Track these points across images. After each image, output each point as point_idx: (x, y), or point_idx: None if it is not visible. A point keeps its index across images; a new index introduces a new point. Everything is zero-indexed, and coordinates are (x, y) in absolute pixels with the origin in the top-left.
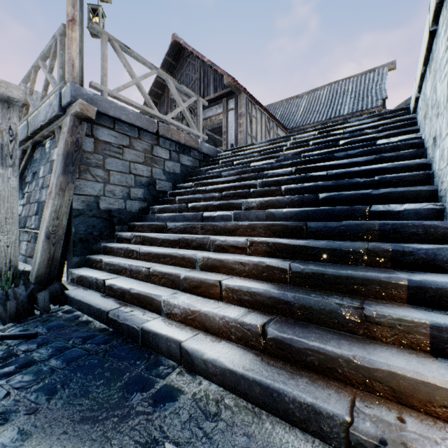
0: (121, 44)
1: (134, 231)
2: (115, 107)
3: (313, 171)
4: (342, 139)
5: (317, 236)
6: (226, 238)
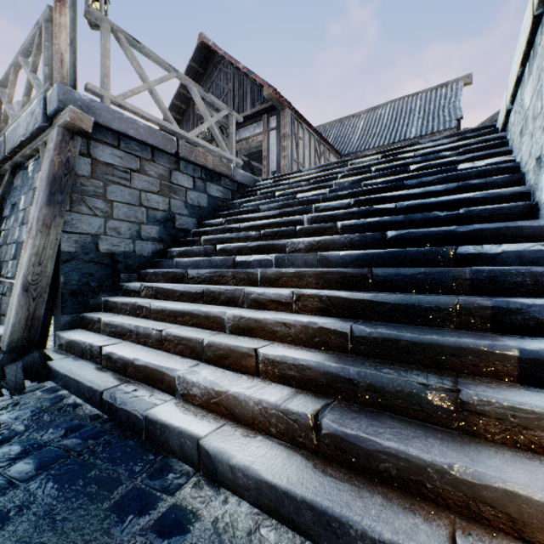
0: (128, 36)
1: (145, 281)
2: (120, 118)
3: (377, 203)
4: (413, 164)
5: (386, 288)
6: (265, 290)
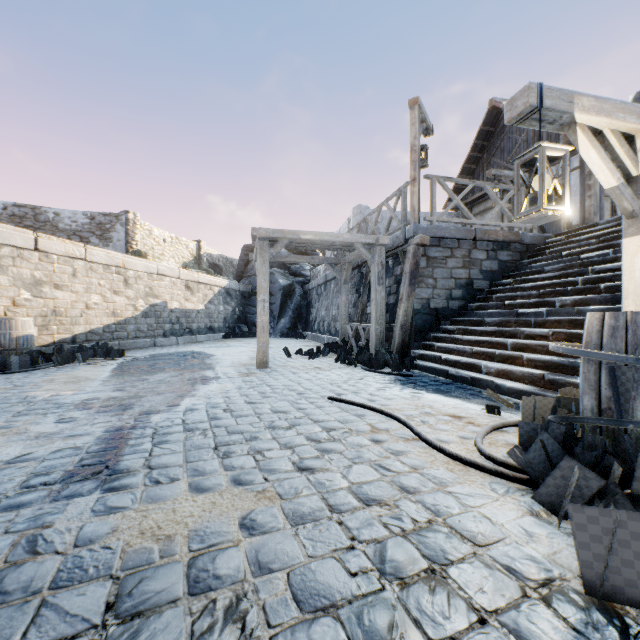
0: (445, 178)
1: (455, 325)
2: (441, 229)
3: None
4: None
5: None
6: (533, 329)
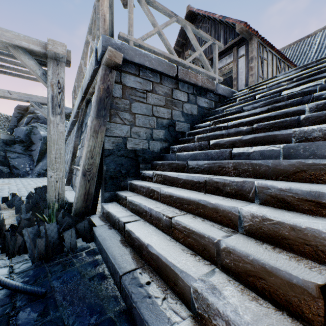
0: None
1: (155, 169)
2: (140, 54)
3: None
4: None
5: None
6: (290, 185)
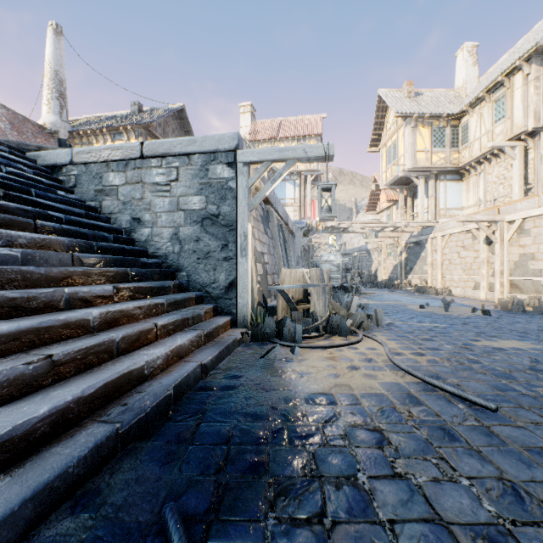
0: None
1: None
2: None
3: (31, 204)
4: None
5: (137, 280)
6: (92, 287)
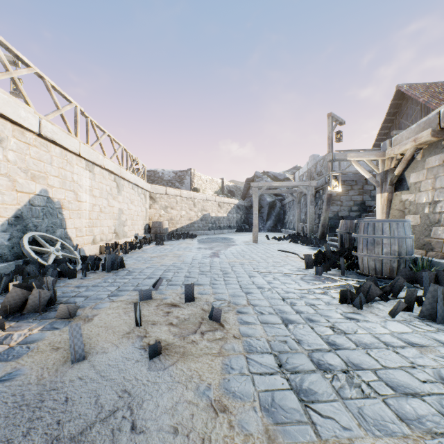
0: (346, 150)
1: None
2: (344, 176)
3: None
4: None
5: None
6: None
